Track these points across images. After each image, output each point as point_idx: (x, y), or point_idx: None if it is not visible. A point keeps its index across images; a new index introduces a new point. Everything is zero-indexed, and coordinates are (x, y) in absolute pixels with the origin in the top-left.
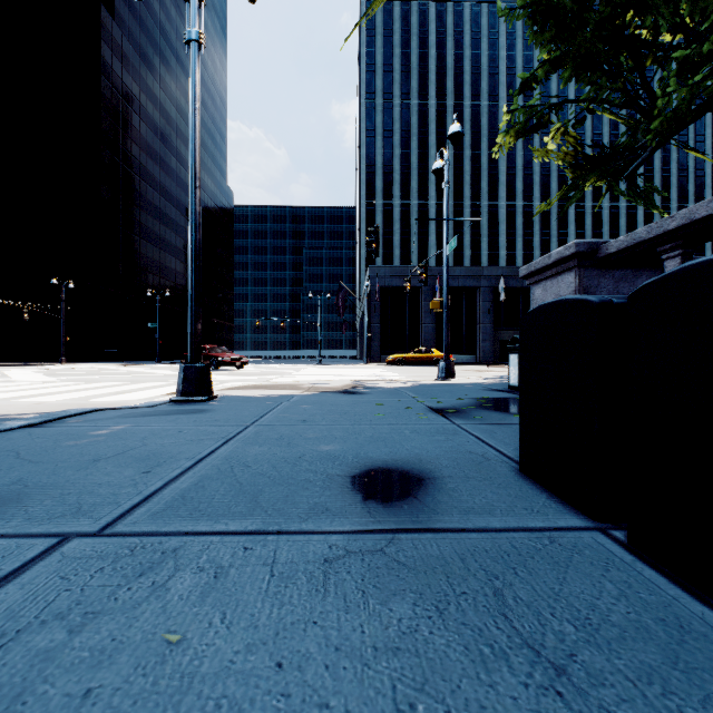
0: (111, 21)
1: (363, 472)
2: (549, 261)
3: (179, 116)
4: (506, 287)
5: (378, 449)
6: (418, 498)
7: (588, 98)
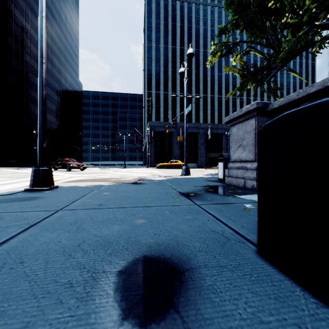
0: None
1: (128, 265)
2: (241, 113)
3: (53, 43)
4: (211, 133)
5: (145, 231)
6: (180, 312)
7: (252, 41)
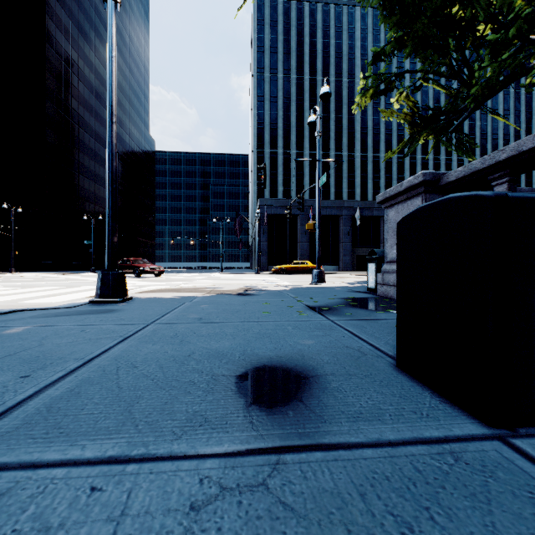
0: (54, 0)
1: (248, 371)
2: (401, 188)
3: None
4: (361, 216)
5: (263, 345)
6: (303, 401)
7: (424, 70)
